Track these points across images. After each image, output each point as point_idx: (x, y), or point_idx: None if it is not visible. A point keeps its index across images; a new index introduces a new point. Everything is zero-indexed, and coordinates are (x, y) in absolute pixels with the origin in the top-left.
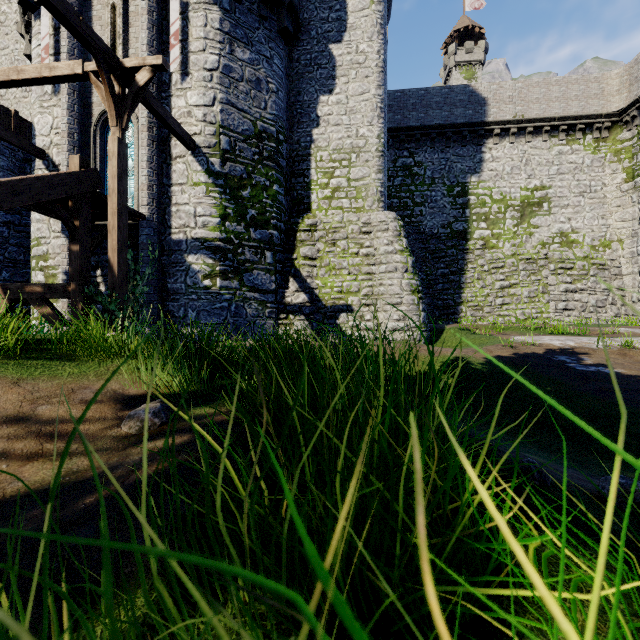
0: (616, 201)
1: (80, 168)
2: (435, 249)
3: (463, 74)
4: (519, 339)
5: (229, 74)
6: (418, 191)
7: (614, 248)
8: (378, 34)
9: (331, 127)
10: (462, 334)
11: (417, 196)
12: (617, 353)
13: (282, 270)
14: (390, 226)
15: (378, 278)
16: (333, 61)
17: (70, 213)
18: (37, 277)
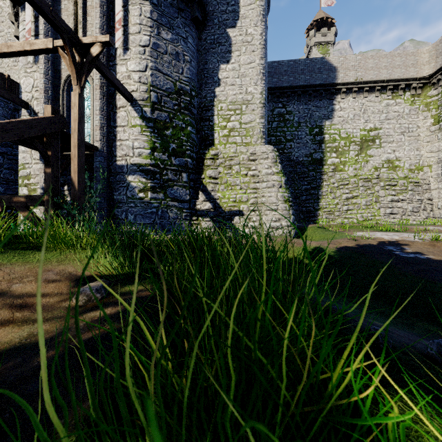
0: (426, 138)
1: (51, 114)
2: (301, 172)
3: (320, 51)
4: (359, 234)
5: (157, 49)
6: (289, 131)
7: (425, 171)
8: (261, 21)
9: (228, 86)
10: (320, 231)
11: (288, 135)
12: (429, 244)
13: (194, 186)
14: (269, 155)
15: (261, 192)
16: (229, 40)
17: (44, 146)
18: (23, 191)
